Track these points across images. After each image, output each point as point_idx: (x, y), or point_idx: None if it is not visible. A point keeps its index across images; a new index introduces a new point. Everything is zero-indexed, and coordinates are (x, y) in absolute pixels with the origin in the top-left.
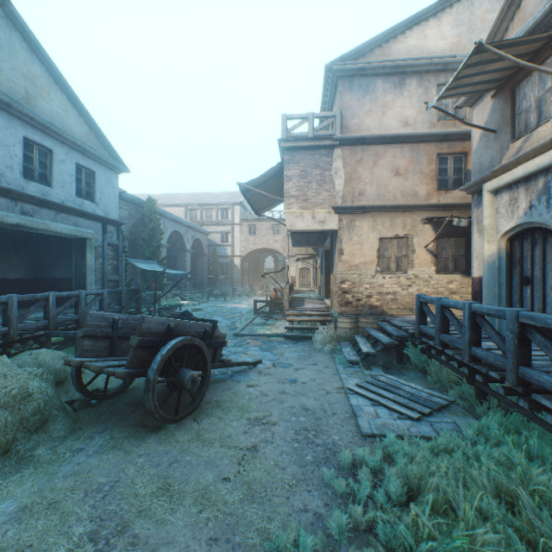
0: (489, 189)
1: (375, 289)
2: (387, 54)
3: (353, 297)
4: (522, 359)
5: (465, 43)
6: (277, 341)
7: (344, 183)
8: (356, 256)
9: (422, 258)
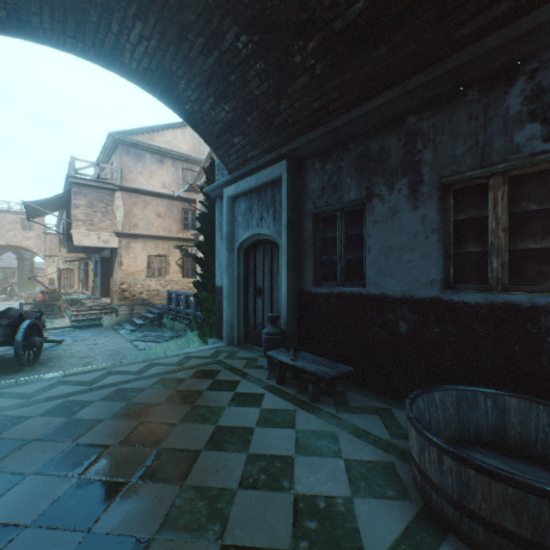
0: (202, 239)
1: (146, 288)
2: (154, 140)
3: (130, 294)
4: (197, 309)
5: (198, 150)
6: (67, 330)
7: (124, 216)
8: (133, 267)
9: (175, 269)
